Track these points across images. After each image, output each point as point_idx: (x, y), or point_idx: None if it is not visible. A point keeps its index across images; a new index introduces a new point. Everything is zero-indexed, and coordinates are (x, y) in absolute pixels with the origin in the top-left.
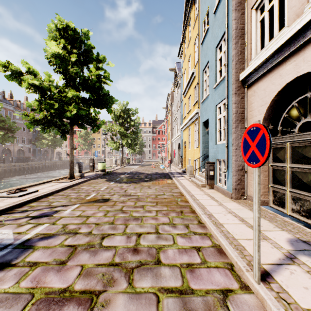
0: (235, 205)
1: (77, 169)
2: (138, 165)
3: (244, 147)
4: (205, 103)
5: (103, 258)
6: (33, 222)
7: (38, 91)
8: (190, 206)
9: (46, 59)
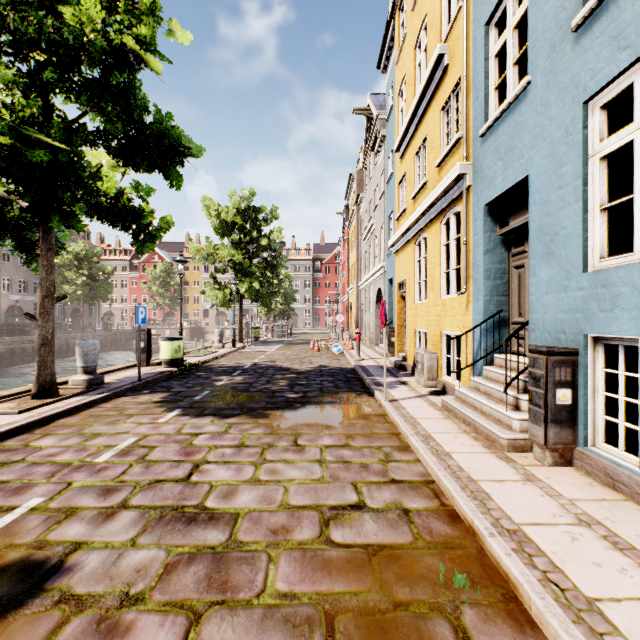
0: None
1: (78, 364)
2: (278, 345)
3: None
4: (505, 127)
5: None
6: None
7: None
8: None
9: None
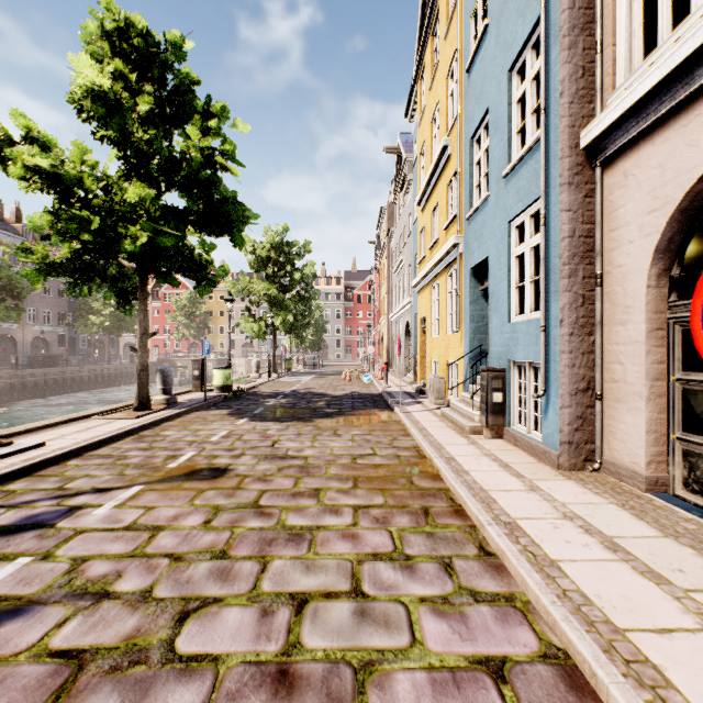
0: (574, 490)
1: (159, 386)
2: (310, 375)
3: None
4: (479, 219)
5: None
6: None
7: (51, 187)
8: (447, 493)
9: (71, 102)
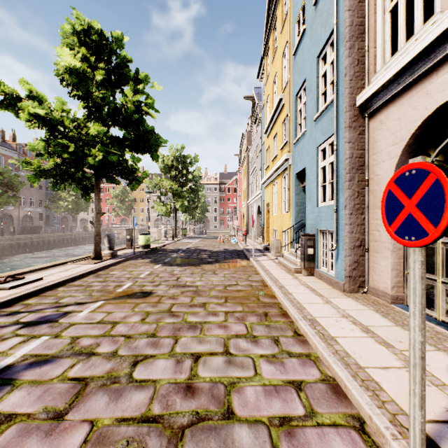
0: (351, 303)
1: (106, 245)
2: (198, 239)
3: (388, 208)
4: (300, 145)
5: (131, 406)
6: (24, 334)
7: (44, 126)
8: (279, 305)
9: (57, 75)
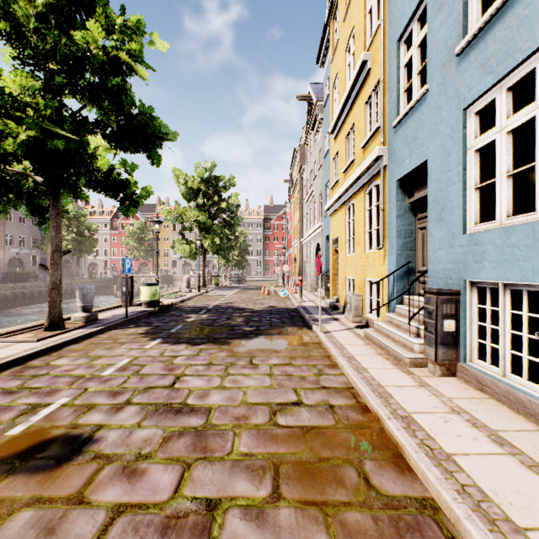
0: None
1: (78, 304)
2: (235, 290)
3: None
4: (411, 122)
5: None
6: None
7: None
8: (440, 520)
9: None
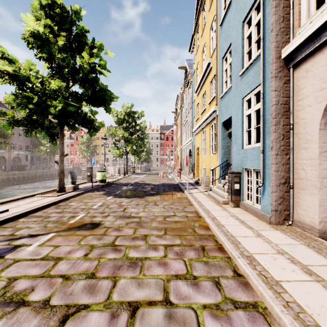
0: (280, 236)
1: (69, 180)
2: (144, 175)
3: None
4: (226, 98)
5: None
6: None
7: (14, 81)
8: (213, 237)
9: (23, 38)
